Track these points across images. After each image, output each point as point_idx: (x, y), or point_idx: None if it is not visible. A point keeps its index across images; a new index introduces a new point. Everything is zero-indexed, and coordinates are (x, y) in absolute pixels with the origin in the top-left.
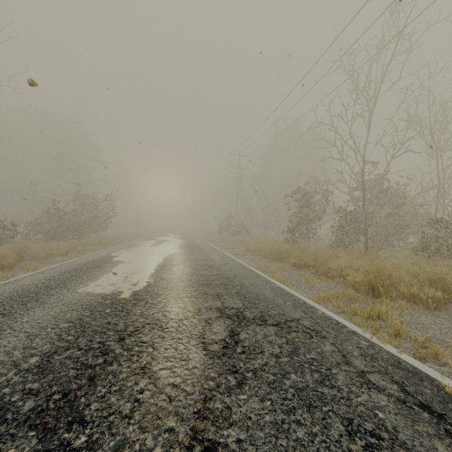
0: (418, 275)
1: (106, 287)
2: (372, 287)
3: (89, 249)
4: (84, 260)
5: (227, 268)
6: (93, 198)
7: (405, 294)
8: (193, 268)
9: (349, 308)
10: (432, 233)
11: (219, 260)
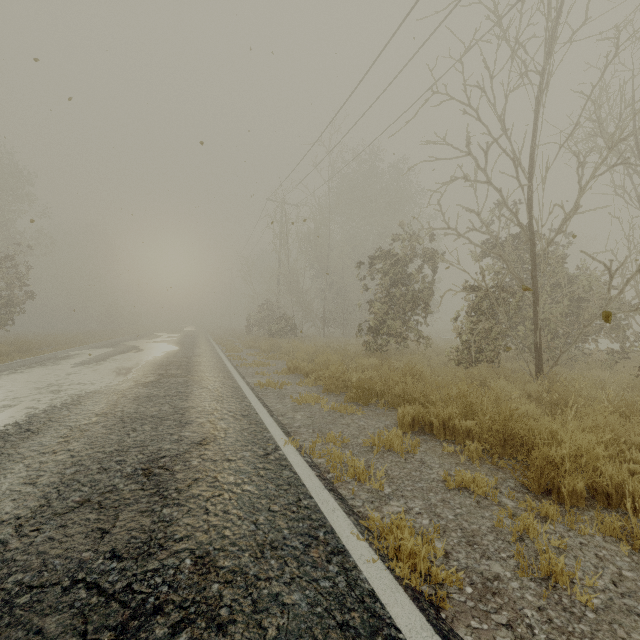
0: None
1: None
2: None
3: None
4: None
5: (203, 474)
6: None
7: None
8: (46, 495)
9: None
10: None
11: (204, 415)
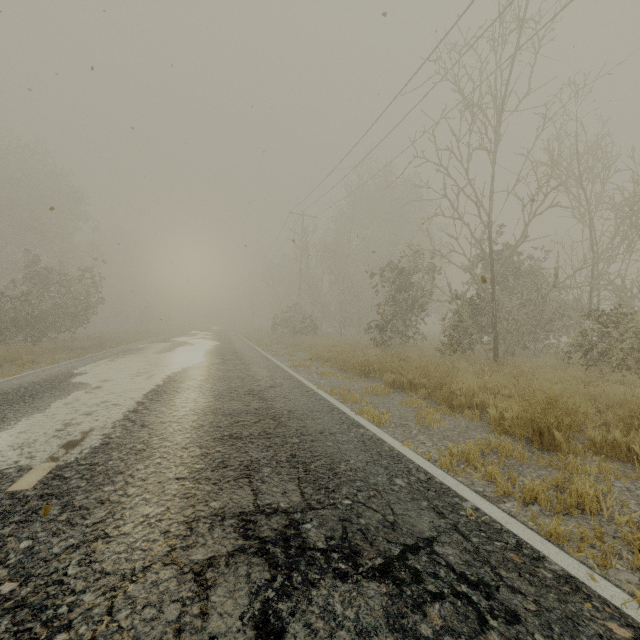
0: (594, 400)
1: (0, 456)
2: (539, 430)
3: (44, 360)
4: (15, 382)
5: (278, 395)
6: (64, 274)
7: (596, 442)
8: (214, 397)
9: (515, 484)
10: (595, 330)
11: (266, 377)
